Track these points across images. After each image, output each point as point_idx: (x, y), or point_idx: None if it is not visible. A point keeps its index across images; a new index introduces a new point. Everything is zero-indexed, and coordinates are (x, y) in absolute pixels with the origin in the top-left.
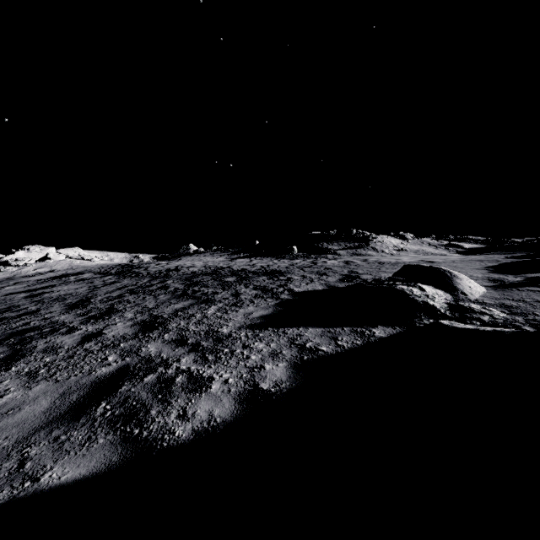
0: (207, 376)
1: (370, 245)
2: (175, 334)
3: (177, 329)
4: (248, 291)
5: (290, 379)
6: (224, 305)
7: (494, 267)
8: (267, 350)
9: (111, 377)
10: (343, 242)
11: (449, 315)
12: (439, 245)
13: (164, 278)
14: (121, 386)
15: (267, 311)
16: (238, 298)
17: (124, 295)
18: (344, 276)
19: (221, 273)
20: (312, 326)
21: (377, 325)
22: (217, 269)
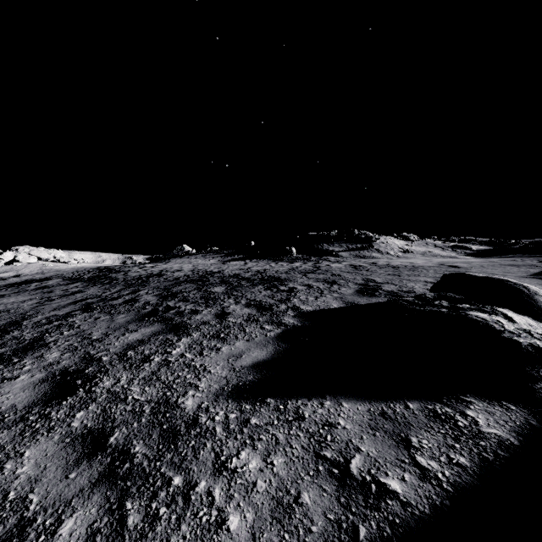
0: None
1: (374, 247)
2: (97, 412)
3: (107, 396)
4: (238, 309)
5: None
6: (200, 337)
7: None
8: (267, 487)
9: None
10: (345, 243)
11: None
12: (445, 246)
13: (140, 286)
14: None
15: (264, 352)
16: (223, 322)
17: (73, 314)
18: (361, 286)
19: (209, 280)
20: (347, 397)
21: (467, 395)
22: (205, 274)
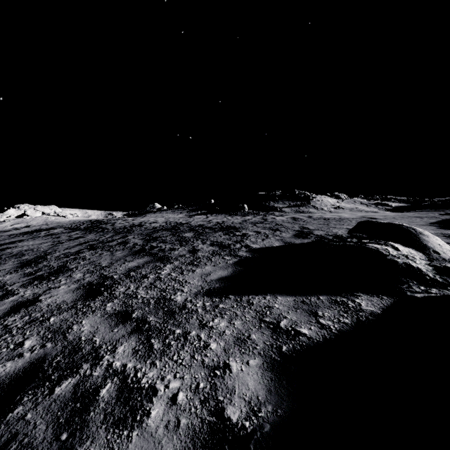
0: (147, 386)
1: (311, 204)
2: (120, 303)
3: (124, 295)
4: (205, 247)
5: (271, 396)
6: (180, 264)
7: (438, 223)
8: (231, 333)
9: (11, 383)
10: (287, 201)
11: (440, 280)
12: (369, 203)
13: (127, 233)
14: (15, 407)
15: (226, 272)
16: (195, 255)
17: (82, 251)
18: (297, 232)
19: (180, 229)
20: (281, 294)
21: (358, 292)
22: (176, 225)
